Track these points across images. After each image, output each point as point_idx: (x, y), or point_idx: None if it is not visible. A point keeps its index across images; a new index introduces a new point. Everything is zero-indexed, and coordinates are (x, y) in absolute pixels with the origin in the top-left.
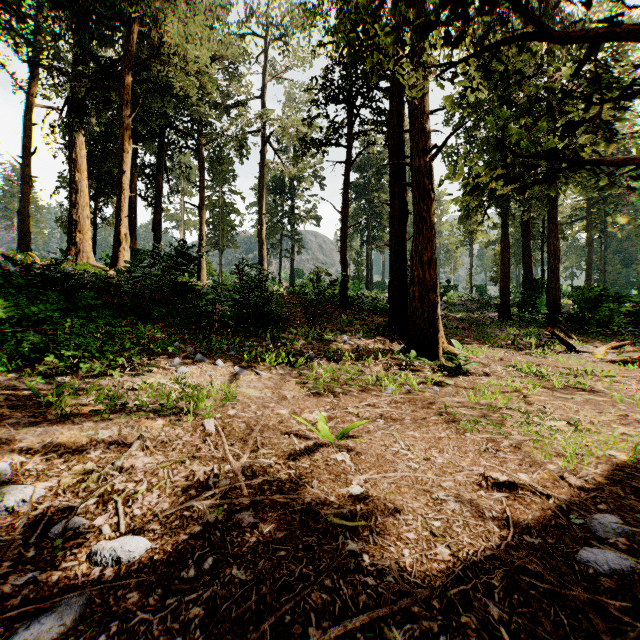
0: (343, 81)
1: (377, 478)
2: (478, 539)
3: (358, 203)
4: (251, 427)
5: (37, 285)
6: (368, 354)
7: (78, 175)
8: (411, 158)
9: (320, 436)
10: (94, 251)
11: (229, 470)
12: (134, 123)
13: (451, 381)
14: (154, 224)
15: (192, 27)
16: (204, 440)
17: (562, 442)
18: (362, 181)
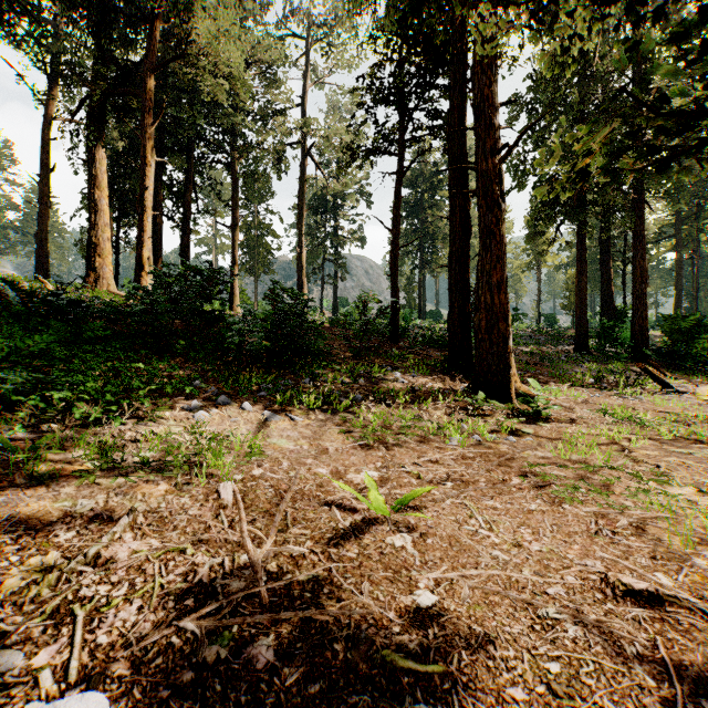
0: (394, 79)
1: (453, 577)
2: (626, 702)
3: (409, 222)
4: (281, 493)
5: (41, 314)
6: (425, 395)
7: (97, 193)
8: (476, 161)
9: (371, 508)
10: (117, 278)
11: (246, 563)
12: (160, 135)
13: (530, 429)
14: (182, 247)
15: (222, 23)
16: (217, 514)
17: (700, 520)
18: (414, 198)
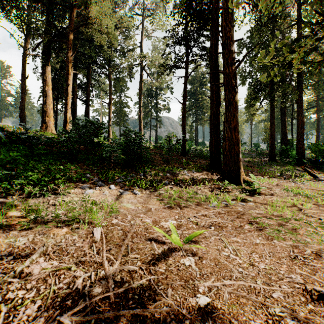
0: (183, 32)
1: (218, 285)
2: None
3: (190, 101)
4: (126, 233)
5: (17, 142)
6: (199, 181)
7: (47, 87)
8: (223, 69)
9: (172, 242)
10: (56, 127)
11: (103, 276)
12: (75, 61)
13: (251, 198)
14: (85, 112)
15: (103, 8)
16: (91, 246)
17: None
18: (192, 89)
